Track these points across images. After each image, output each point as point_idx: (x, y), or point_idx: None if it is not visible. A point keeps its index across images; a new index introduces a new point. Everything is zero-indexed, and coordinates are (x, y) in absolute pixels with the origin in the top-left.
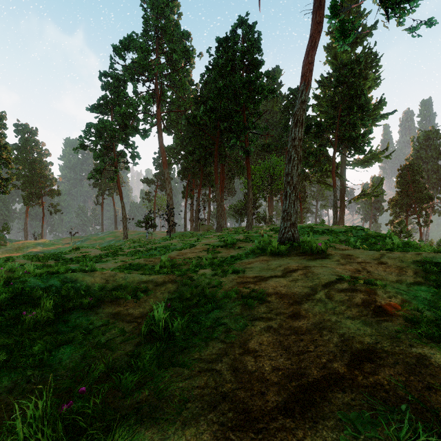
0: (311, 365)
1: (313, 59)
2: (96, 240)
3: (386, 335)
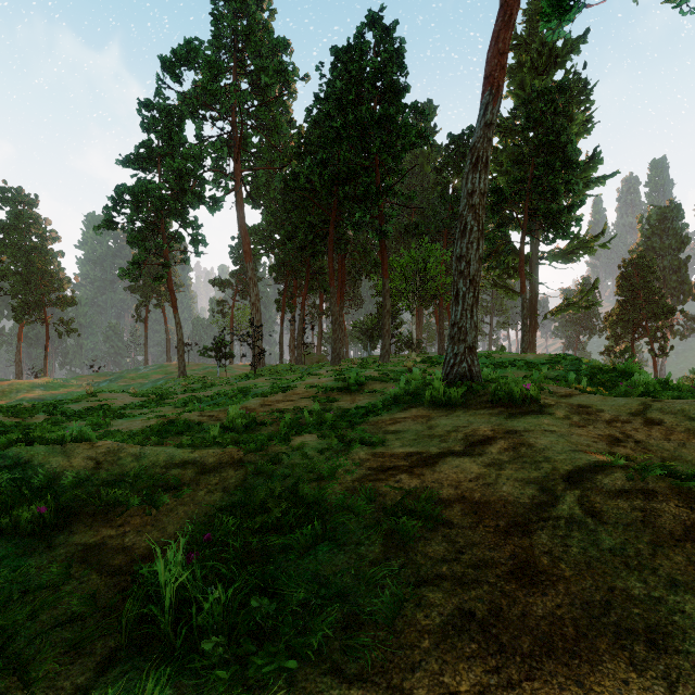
0: None
1: (506, 47)
2: (135, 378)
3: None
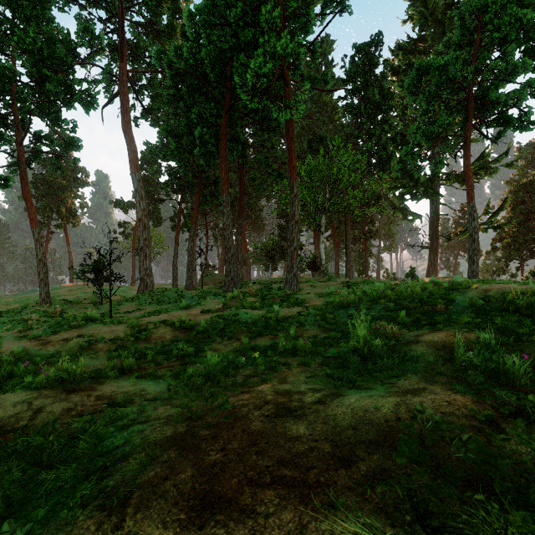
0: None
1: None
2: (10, 303)
3: None
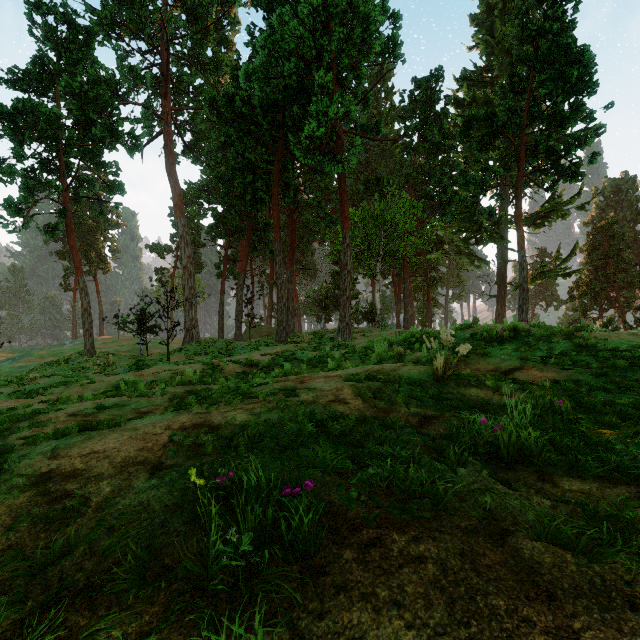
0: None
1: None
2: (44, 356)
3: None
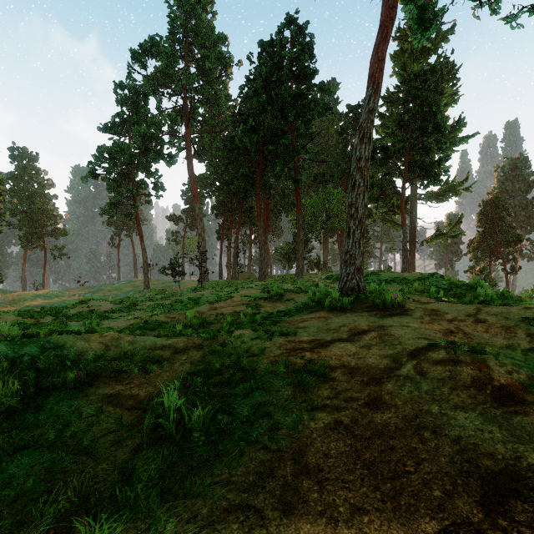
0: (418, 503)
1: (384, 55)
2: (111, 290)
3: (527, 441)
